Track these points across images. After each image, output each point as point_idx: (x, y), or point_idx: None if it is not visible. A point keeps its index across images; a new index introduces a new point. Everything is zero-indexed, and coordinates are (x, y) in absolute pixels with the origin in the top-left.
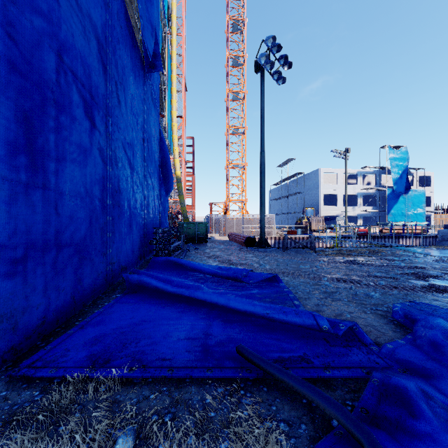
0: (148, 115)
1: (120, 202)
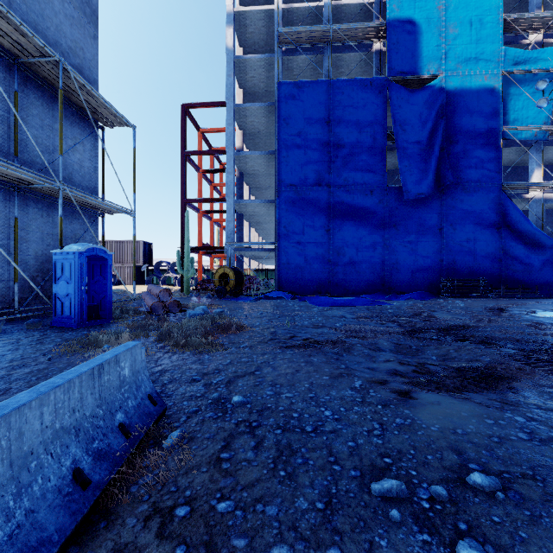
0: (454, 208)
1: (398, 267)
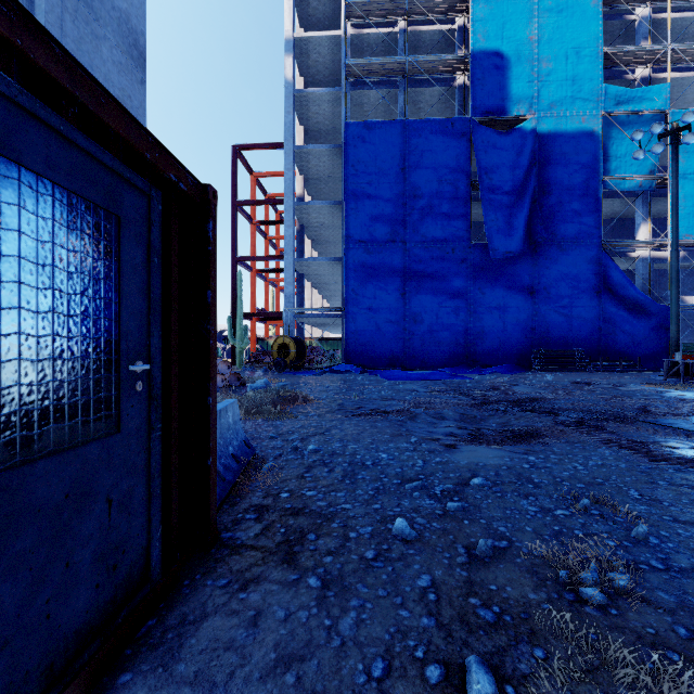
0: (547, 268)
1: (484, 337)
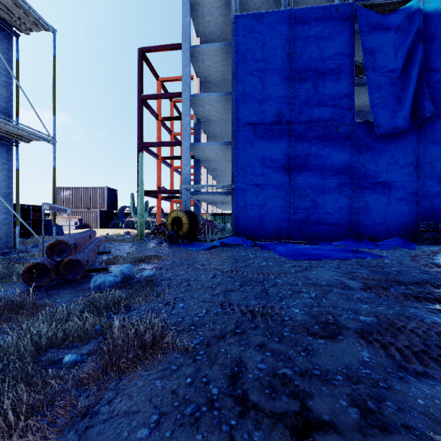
0: (432, 143)
1: (367, 210)
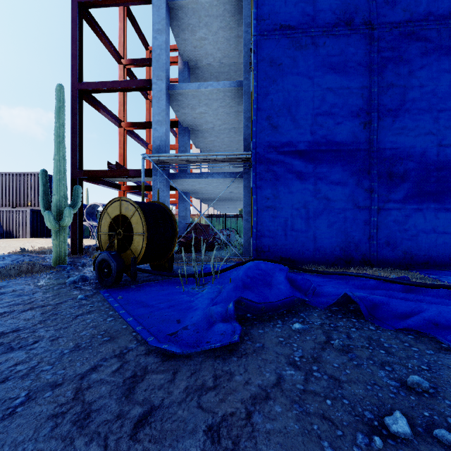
0: None
1: None
